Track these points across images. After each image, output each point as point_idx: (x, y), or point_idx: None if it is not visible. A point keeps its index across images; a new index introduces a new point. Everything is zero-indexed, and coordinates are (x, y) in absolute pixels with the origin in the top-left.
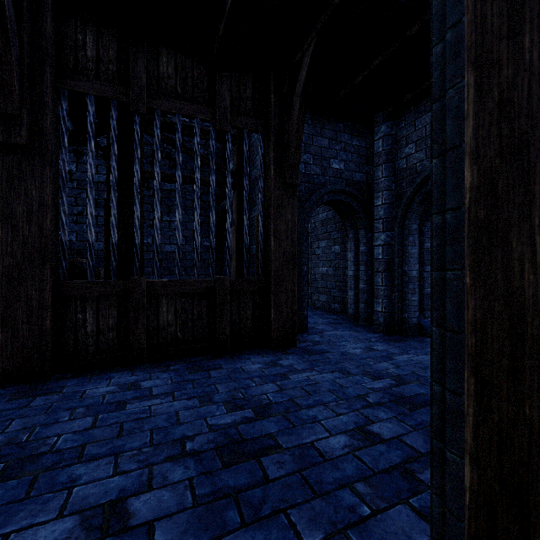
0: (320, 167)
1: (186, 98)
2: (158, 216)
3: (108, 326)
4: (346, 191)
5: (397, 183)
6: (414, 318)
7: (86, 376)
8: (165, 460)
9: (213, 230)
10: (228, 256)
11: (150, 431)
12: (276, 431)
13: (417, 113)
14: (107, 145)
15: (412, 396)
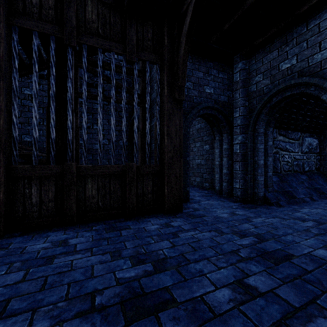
0: (197, 91)
1: (105, 37)
2: (85, 120)
3: (48, 198)
4: (215, 108)
5: (250, 101)
6: (262, 192)
7: (30, 235)
8: (75, 316)
9: (125, 131)
10: (135, 149)
11: (68, 285)
12: (171, 284)
13: (264, 53)
14: (48, 68)
15: (273, 251)
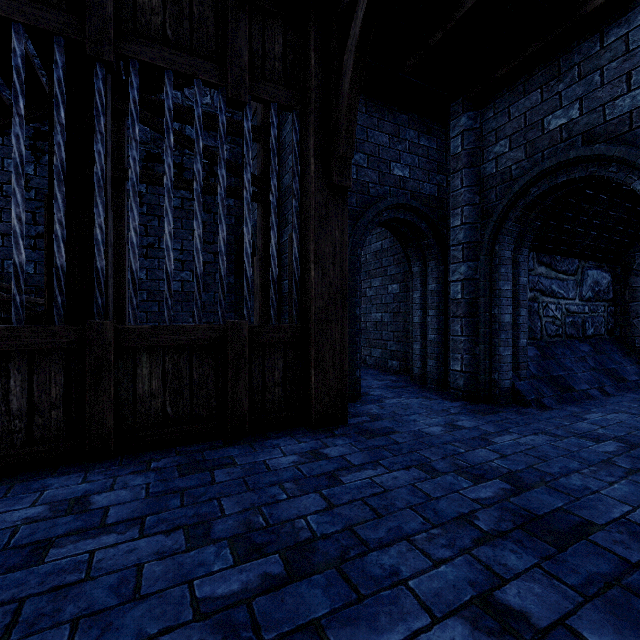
0: (377, 172)
1: (181, 46)
2: (134, 226)
3: (49, 400)
4: (412, 207)
5: (483, 195)
6: (507, 380)
7: (3, 485)
8: None
9: (224, 251)
10: (246, 291)
11: (72, 624)
12: (326, 613)
13: (512, 96)
14: (49, 110)
15: (547, 514)
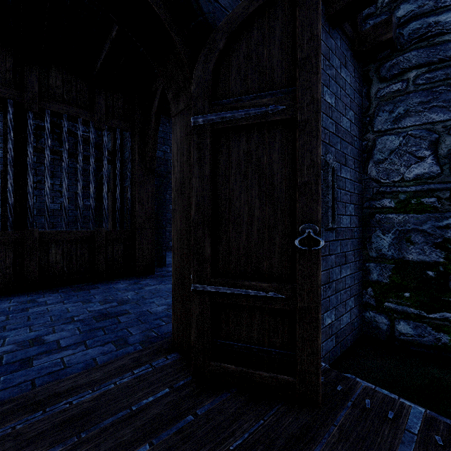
0: None
1: (71, 103)
2: (48, 185)
3: (5, 265)
4: None
5: None
6: None
7: None
8: (62, 324)
9: (93, 196)
10: (104, 215)
11: (50, 317)
12: (129, 308)
13: None
14: (4, 131)
15: None
